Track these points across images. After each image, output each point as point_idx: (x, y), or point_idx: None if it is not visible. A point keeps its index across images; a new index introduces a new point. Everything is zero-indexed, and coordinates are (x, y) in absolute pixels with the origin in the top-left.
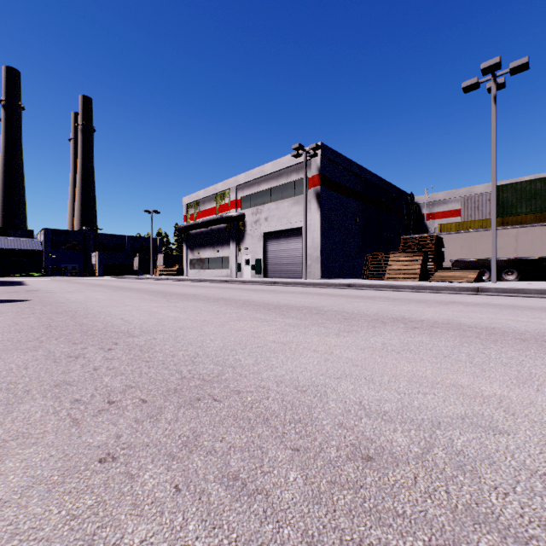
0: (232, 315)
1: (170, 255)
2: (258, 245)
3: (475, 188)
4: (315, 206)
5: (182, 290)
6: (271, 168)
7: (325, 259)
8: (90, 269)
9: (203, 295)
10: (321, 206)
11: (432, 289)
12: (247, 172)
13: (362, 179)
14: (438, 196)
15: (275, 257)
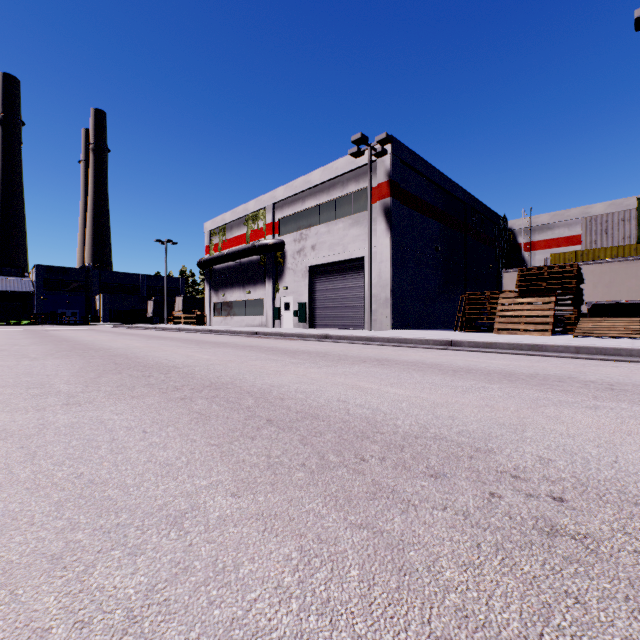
0: (126, 572)
1: (191, 298)
2: (303, 283)
3: (592, 208)
4: (382, 227)
5: (168, 353)
6: (320, 176)
7: (397, 302)
8: (93, 315)
9: (186, 370)
10: (391, 227)
11: (618, 354)
12: (288, 184)
13: (444, 193)
14: (540, 220)
15: (326, 299)
